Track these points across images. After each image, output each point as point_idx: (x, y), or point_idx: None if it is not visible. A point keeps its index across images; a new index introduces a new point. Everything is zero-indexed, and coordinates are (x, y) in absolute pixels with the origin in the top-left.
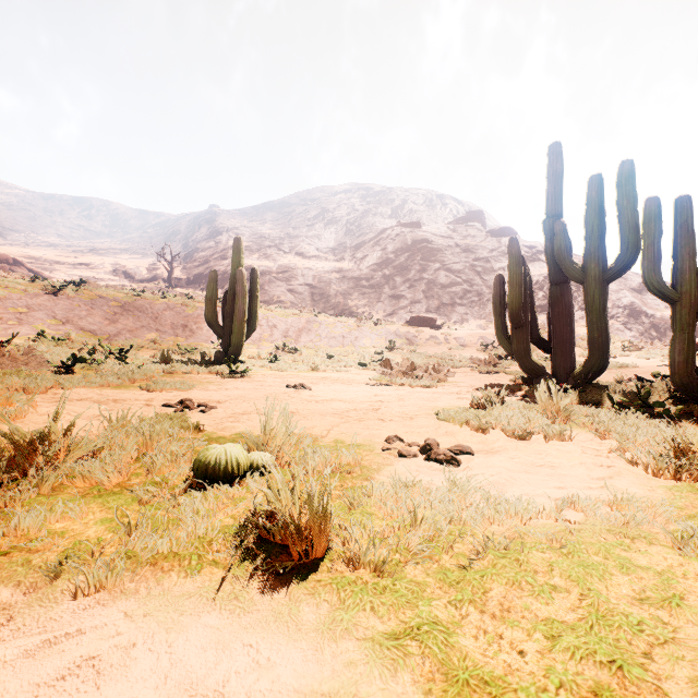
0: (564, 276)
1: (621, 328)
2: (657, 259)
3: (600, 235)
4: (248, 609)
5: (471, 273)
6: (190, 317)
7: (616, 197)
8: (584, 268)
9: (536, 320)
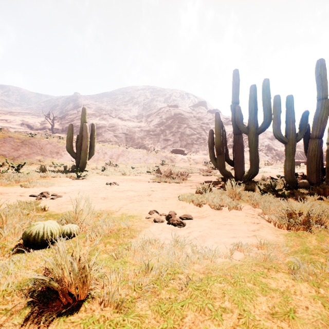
0: (239, 131)
1: (264, 155)
2: (279, 123)
3: (255, 112)
4: None
5: (200, 129)
6: (60, 148)
7: (262, 95)
8: (248, 127)
9: (227, 151)
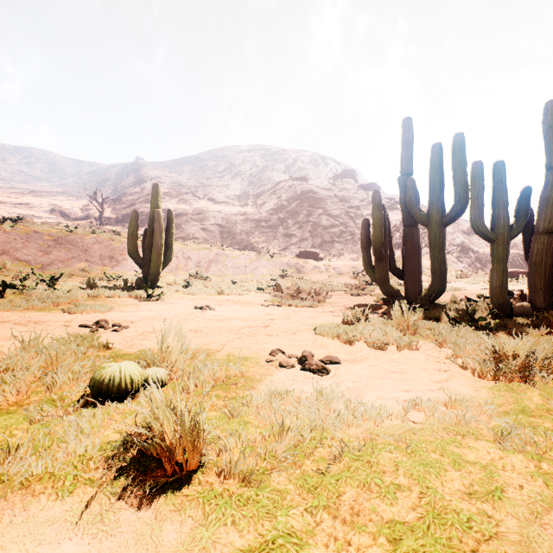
0: (414, 220)
1: (455, 261)
2: (480, 208)
3: (440, 189)
4: (111, 531)
5: (346, 217)
6: (116, 250)
7: (452, 161)
8: (428, 215)
9: (393, 254)
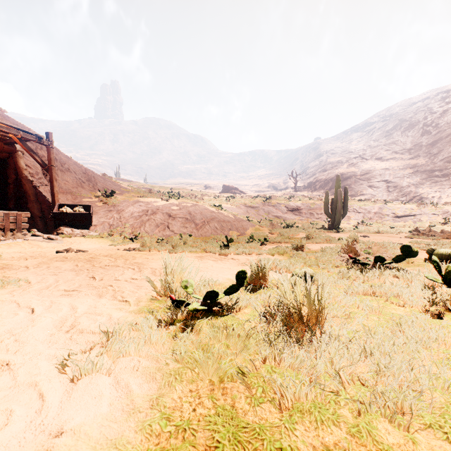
0: None
1: None
2: None
3: None
4: None
5: None
6: (312, 209)
7: None
8: None
9: None
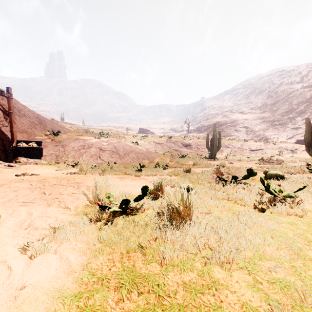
0: None
1: None
2: None
3: None
4: None
5: None
6: (199, 145)
7: None
8: None
9: None
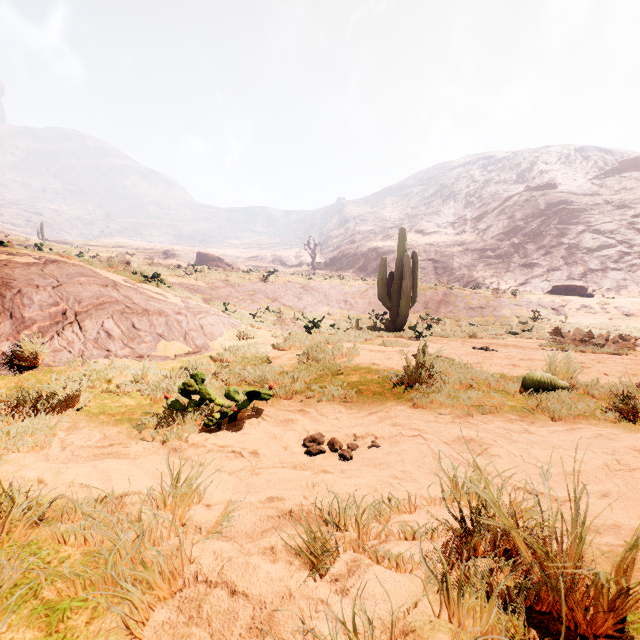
0: None
1: None
2: None
3: None
4: None
5: (629, 232)
6: (348, 294)
7: None
8: None
9: None
